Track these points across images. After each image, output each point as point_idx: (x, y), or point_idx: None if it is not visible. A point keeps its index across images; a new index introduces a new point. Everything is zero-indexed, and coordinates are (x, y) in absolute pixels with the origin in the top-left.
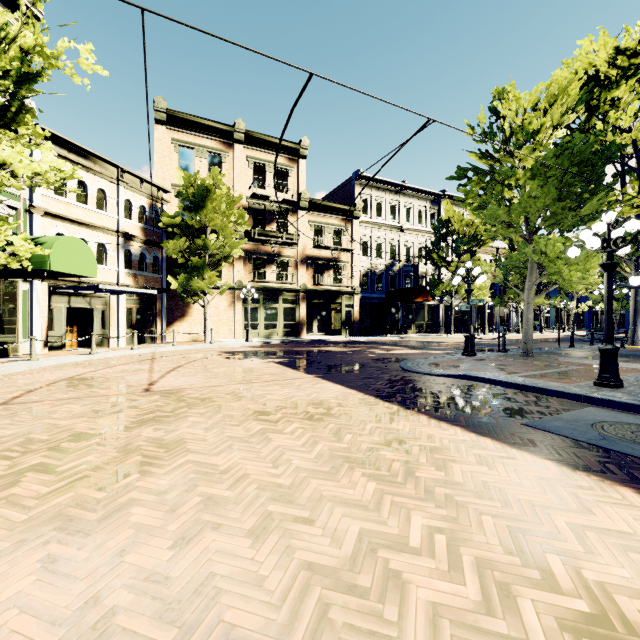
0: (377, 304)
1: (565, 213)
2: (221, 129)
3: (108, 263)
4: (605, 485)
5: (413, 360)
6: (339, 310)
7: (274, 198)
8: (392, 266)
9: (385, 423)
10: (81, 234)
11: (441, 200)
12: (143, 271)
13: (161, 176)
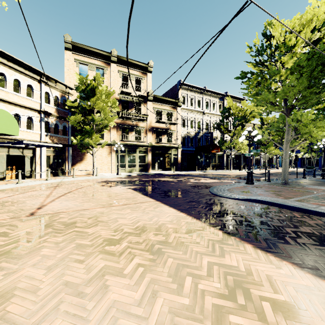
0: (190, 154)
1: (312, 96)
2: (103, 54)
3: (34, 129)
4: None
5: (216, 187)
6: (170, 157)
7: (134, 94)
8: (198, 133)
9: (218, 256)
10: (16, 111)
11: (225, 98)
12: (57, 134)
13: (68, 80)
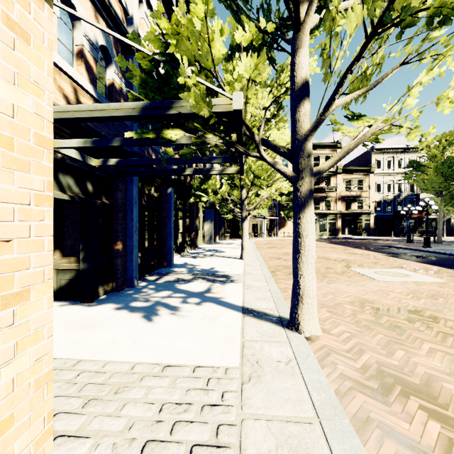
0: (388, 218)
1: (450, 185)
2: None
3: None
4: (373, 252)
5: (380, 243)
6: (361, 222)
7: None
8: (399, 196)
9: (346, 248)
10: None
11: None
12: (270, 209)
13: None
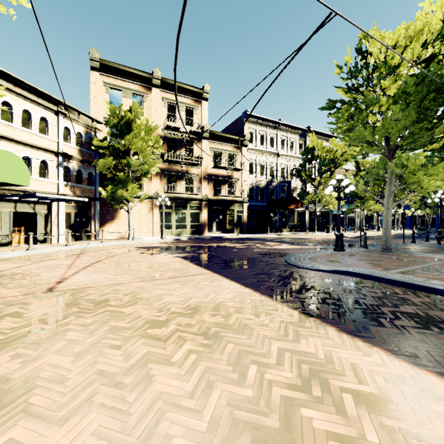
0: (260, 210)
1: (422, 133)
2: (142, 76)
3: (50, 177)
4: None
5: (294, 255)
6: (232, 214)
7: (183, 130)
8: (271, 182)
9: (292, 341)
10: (26, 153)
11: (307, 134)
12: (80, 184)
13: (95, 111)
